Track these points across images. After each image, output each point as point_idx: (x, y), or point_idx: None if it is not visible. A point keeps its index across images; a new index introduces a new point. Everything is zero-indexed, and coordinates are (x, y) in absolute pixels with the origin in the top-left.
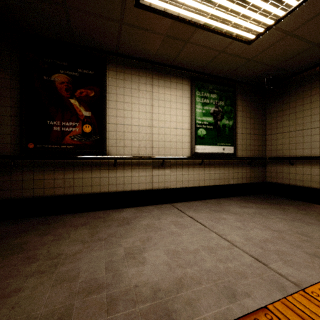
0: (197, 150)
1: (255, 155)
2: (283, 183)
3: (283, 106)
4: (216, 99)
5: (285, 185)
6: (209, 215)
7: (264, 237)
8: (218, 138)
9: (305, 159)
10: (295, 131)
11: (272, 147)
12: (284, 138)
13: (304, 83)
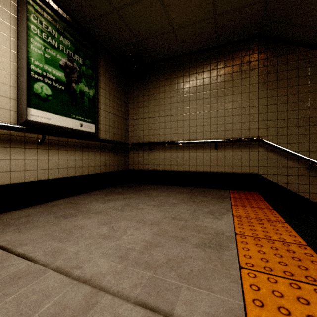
0: (33, 117)
1: (119, 140)
2: (144, 169)
3: (144, 92)
4: (70, 48)
5: (145, 171)
6: (51, 229)
7: (144, 240)
8: (73, 108)
9: (162, 144)
10: (153, 117)
11: (134, 133)
12: (144, 124)
13: (160, 73)
